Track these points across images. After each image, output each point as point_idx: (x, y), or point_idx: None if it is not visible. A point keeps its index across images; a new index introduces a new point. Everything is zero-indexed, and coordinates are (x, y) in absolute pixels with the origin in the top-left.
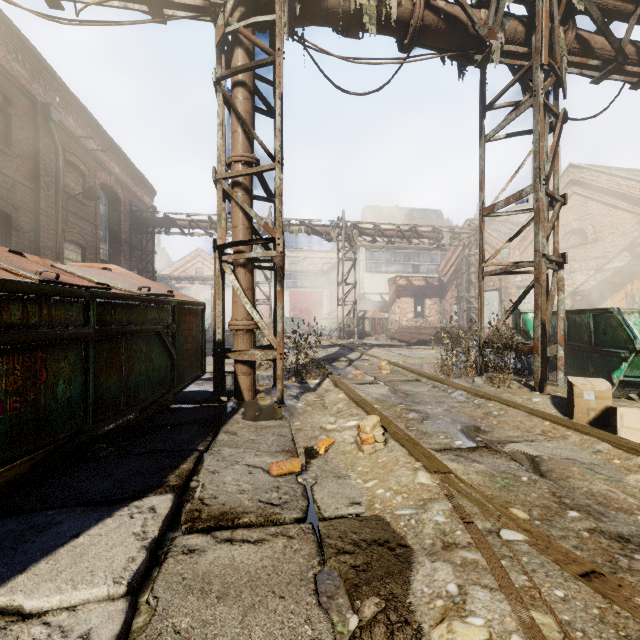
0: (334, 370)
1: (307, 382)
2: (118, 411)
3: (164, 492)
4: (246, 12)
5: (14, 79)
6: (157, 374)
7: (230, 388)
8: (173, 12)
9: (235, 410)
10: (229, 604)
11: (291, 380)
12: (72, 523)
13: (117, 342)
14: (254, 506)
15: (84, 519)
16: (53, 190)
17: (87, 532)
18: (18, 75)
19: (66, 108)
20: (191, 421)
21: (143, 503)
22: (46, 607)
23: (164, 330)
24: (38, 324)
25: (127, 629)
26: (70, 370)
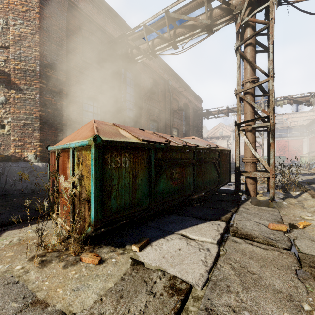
0: (312, 189)
1: (290, 193)
2: (201, 190)
3: (221, 221)
4: (251, 8)
5: (160, 75)
6: (213, 179)
7: (242, 190)
8: (216, 28)
9: (246, 199)
10: (254, 261)
11: (278, 190)
12: (194, 221)
13: (201, 165)
14: (261, 236)
15: (197, 221)
16: (169, 110)
17: (199, 224)
18: (161, 74)
19: (173, 79)
20: (226, 200)
21: (215, 222)
22: (195, 238)
23: (215, 161)
24: (183, 158)
25: (218, 252)
26: (190, 174)
